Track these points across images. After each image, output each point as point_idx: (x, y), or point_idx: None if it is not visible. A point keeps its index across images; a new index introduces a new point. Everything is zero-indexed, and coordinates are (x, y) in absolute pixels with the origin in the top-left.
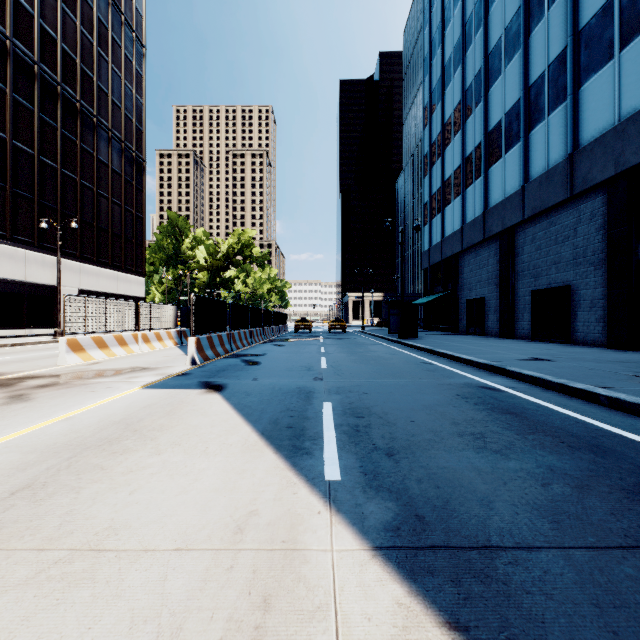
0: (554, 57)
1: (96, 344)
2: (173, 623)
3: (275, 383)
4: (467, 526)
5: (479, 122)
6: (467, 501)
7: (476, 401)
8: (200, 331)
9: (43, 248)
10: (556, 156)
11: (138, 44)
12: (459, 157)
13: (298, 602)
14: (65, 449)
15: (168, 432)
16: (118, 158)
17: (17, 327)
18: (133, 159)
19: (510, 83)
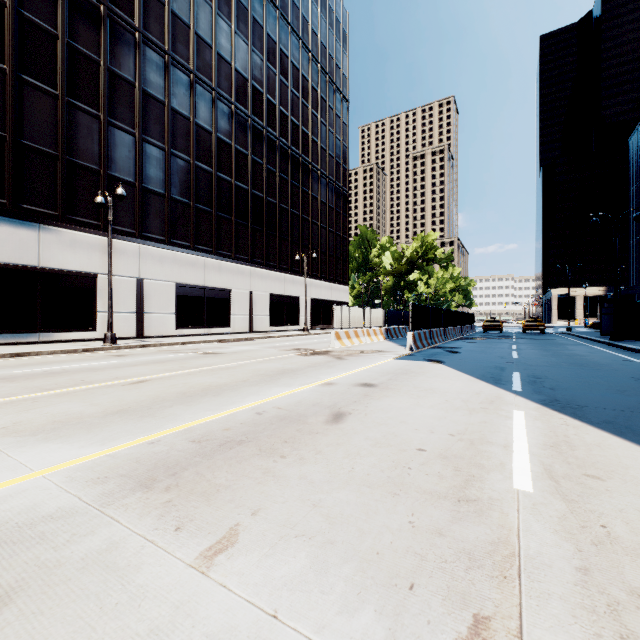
0: None
1: (346, 336)
2: (465, 399)
3: (476, 362)
4: (578, 403)
5: None
6: (585, 400)
7: None
8: (414, 328)
9: (293, 271)
10: None
11: (344, 101)
12: None
13: (502, 402)
14: (389, 373)
15: (427, 373)
16: (332, 196)
17: (281, 325)
18: (341, 194)
19: None
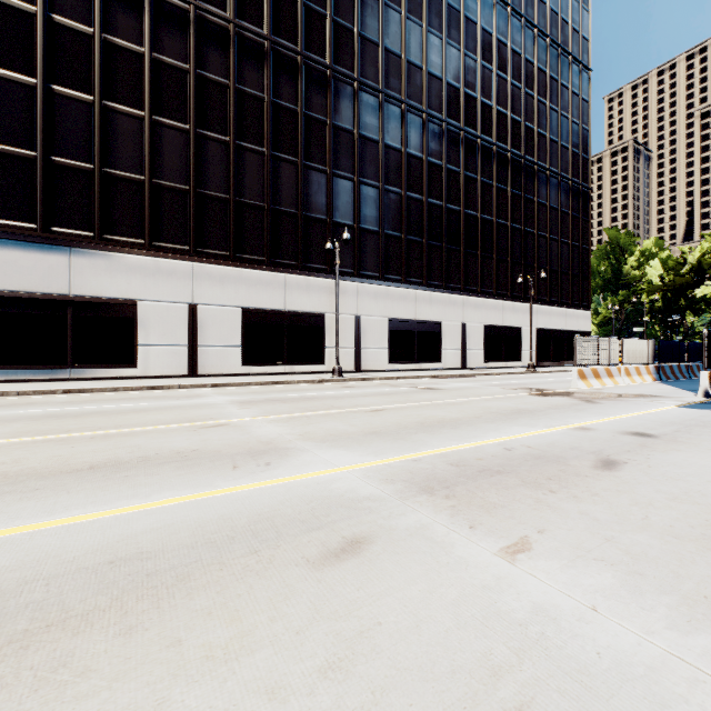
0: None
1: (593, 374)
2: None
3: None
4: None
5: None
6: None
7: None
8: (710, 366)
9: (513, 297)
10: None
11: (583, 72)
12: None
13: None
14: (674, 424)
15: None
16: (565, 198)
17: (498, 361)
18: (578, 192)
19: None
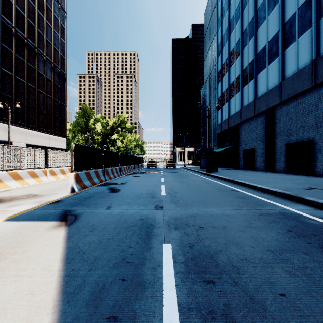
0: (302, 2)
1: (12, 177)
2: None
3: (123, 213)
4: None
5: (251, 49)
6: None
7: (318, 242)
8: (79, 168)
9: (3, 120)
10: (303, 62)
11: (62, 11)
12: (239, 70)
13: None
14: None
15: None
16: (50, 72)
17: None
18: (59, 73)
19: (272, 23)
